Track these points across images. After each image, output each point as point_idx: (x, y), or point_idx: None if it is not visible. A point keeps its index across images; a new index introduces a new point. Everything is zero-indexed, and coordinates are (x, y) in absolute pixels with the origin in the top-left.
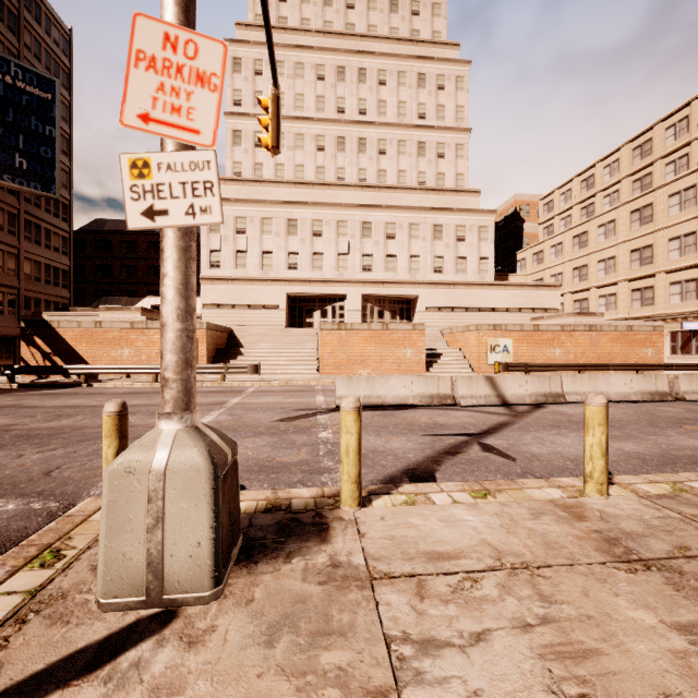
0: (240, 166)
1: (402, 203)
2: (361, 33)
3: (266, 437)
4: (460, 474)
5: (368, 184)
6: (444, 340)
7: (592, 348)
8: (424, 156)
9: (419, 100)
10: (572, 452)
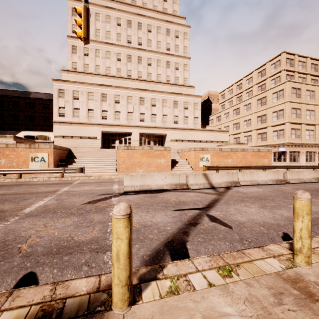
0: (76, 64)
1: (159, 89)
2: (139, 5)
3: (74, 217)
4: (203, 244)
5: (142, 79)
6: (179, 155)
7: (244, 159)
8: (169, 68)
9: (167, 41)
10: (259, 219)
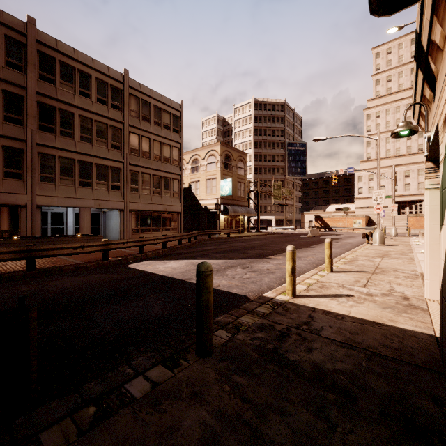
0: (369, 154)
1: None
2: None
3: None
4: None
5: None
6: None
7: None
8: None
9: None
10: None
